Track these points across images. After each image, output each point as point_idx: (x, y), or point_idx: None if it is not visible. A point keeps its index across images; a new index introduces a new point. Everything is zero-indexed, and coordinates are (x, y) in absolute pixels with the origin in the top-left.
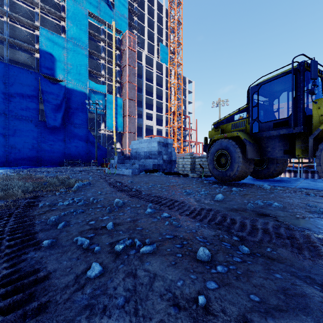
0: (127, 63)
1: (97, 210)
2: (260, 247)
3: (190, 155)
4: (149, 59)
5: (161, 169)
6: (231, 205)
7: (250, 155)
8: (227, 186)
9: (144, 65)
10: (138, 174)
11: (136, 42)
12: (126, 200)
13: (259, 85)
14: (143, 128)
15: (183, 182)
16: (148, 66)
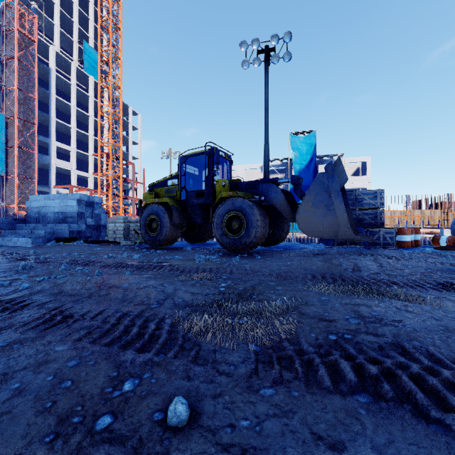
0: (16, 56)
1: (0, 273)
2: (139, 272)
3: (123, 219)
4: (63, 60)
5: (84, 237)
6: (143, 260)
7: (176, 220)
8: (156, 250)
9: (52, 67)
10: (43, 245)
11: (35, 25)
12: (34, 265)
13: (186, 156)
14: (50, 172)
15: (111, 249)
16: (60, 71)
